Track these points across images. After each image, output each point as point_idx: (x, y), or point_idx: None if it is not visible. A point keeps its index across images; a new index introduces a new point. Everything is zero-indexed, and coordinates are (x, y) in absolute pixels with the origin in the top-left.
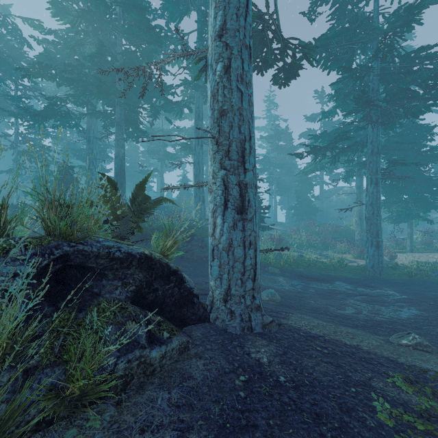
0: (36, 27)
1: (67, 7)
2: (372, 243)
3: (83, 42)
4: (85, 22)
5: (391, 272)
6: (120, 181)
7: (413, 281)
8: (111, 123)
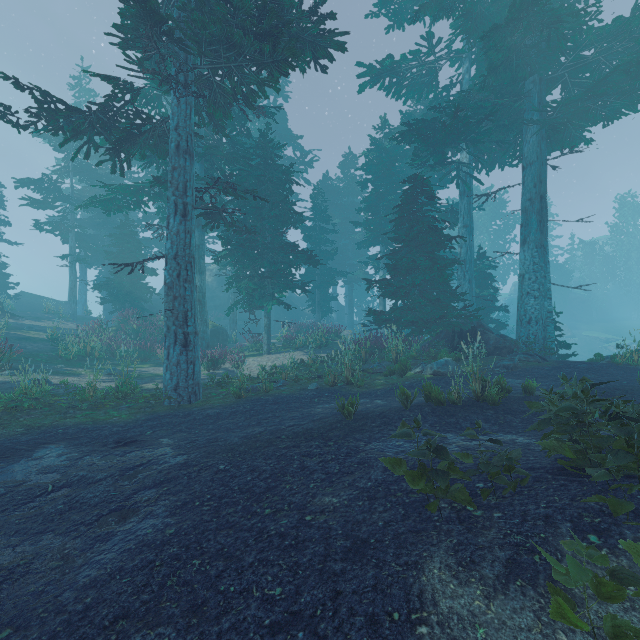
0: None
1: None
2: (177, 337)
3: None
4: None
5: (216, 392)
6: None
7: (237, 406)
8: None
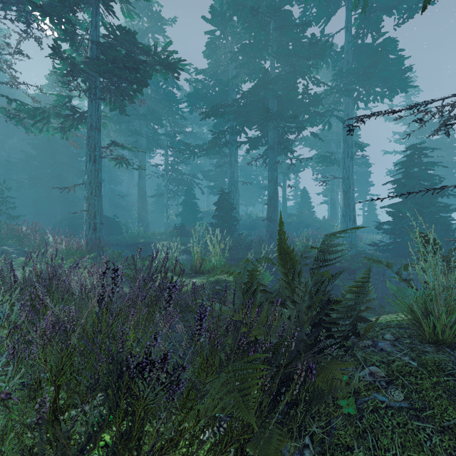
0: (185, 70)
1: (218, 46)
2: None
3: (237, 74)
4: (241, 55)
5: None
6: (273, 205)
7: None
8: (254, 146)
